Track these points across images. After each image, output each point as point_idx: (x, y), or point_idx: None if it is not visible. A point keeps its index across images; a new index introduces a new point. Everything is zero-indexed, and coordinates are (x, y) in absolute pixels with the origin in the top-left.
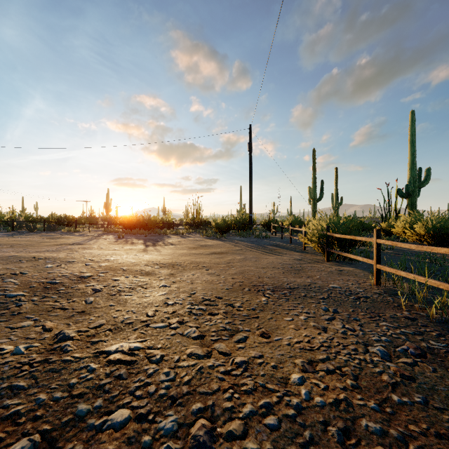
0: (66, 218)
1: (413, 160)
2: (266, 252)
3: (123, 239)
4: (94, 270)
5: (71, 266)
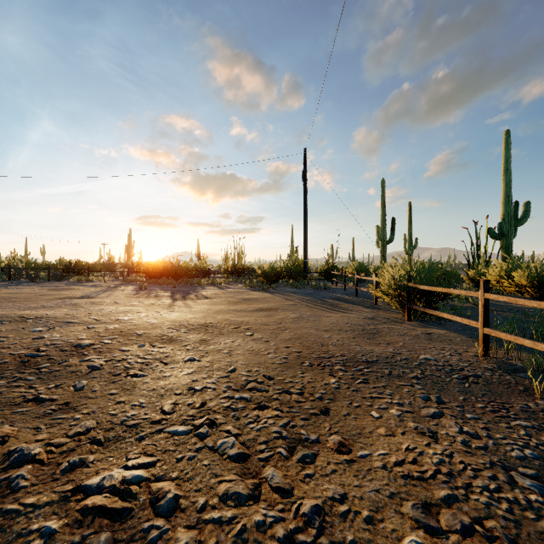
0: (77, 264)
1: (508, 192)
2: (327, 307)
3: (145, 291)
4: (97, 335)
5: (68, 329)
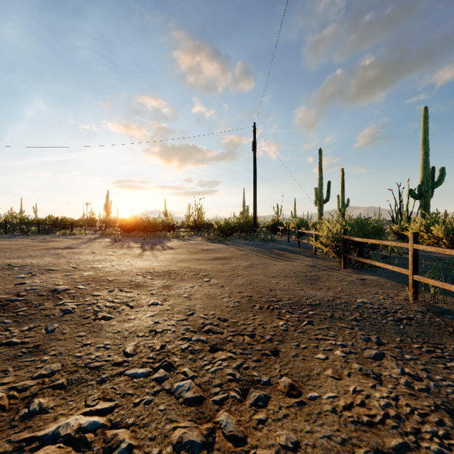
0: (63, 220)
1: (426, 159)
2: (274, 257)
3: (119, 243)
4: (73, 281)
5: (48, 275)
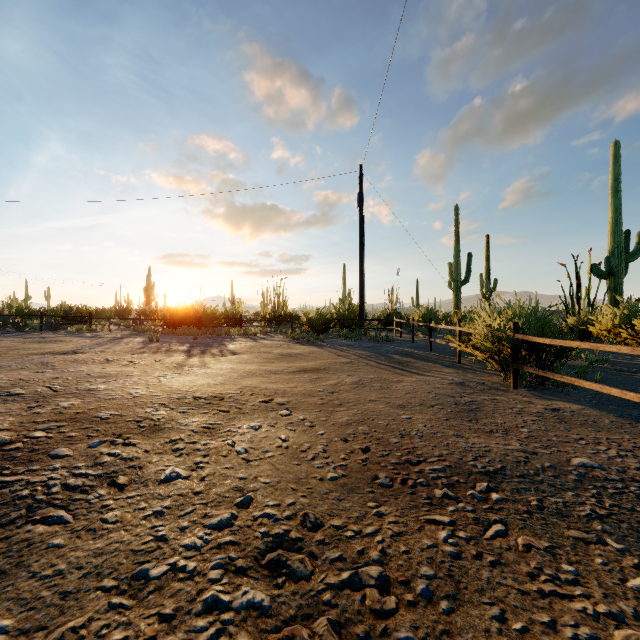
0: (79, 310)
1: (617, 218)
2: (395, 367)
3: (155, 344)
4: (30, 422)
5: None
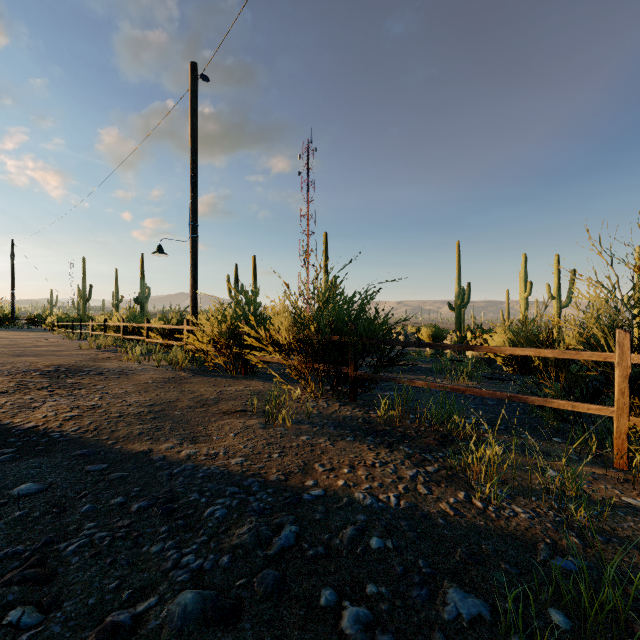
0: None
1: (143, 282)
2: (26, 332)
3: None
4: None
5: None
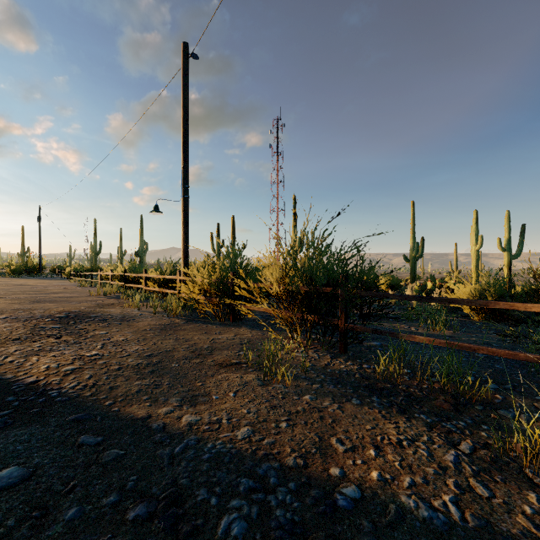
0: None
1: (142, 239)
2: (49, 280)
3: None
4: None
5: None
